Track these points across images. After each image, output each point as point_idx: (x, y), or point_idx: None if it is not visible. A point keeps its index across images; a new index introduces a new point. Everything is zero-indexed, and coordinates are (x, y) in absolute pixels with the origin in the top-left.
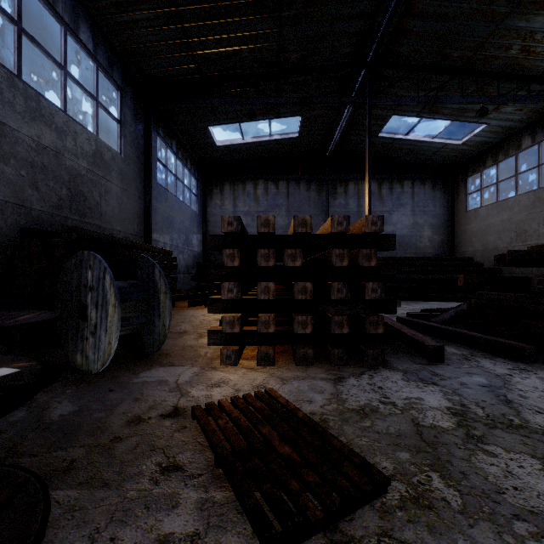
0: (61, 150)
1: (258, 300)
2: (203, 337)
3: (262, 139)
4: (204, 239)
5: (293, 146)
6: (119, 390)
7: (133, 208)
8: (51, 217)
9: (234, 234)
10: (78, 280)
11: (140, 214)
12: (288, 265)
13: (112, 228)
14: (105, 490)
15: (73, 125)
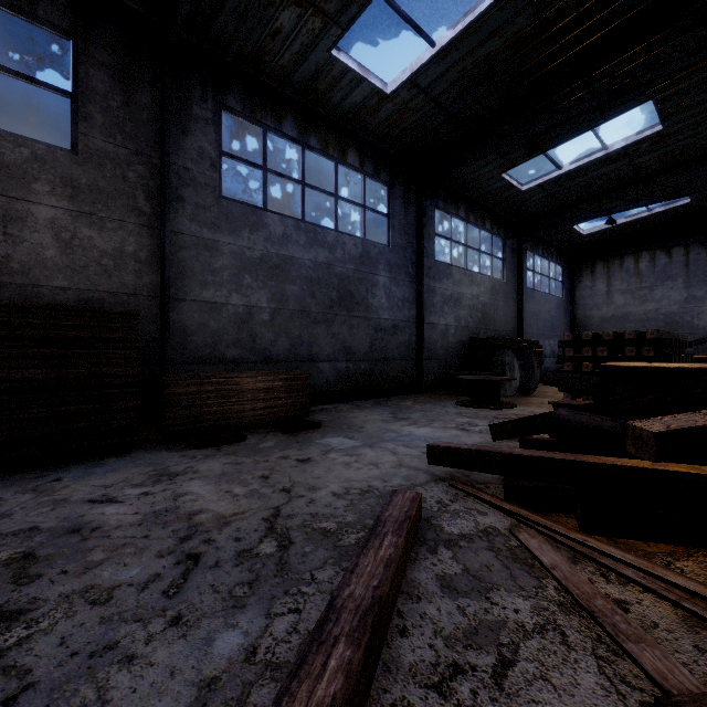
0: (479, 294)
1: (584, 372)
2: (558, 394)
3: (638, 217)
4: (571, 323)
5: (688, 209)
6: (521, 399)
7: (511, 313)
8: (475, 329)
9: (571, 340)
10: (501, 360)
11: (515, 315)
12: (599, 355)
13: (499, 329)
14: (526, 406)
15: (483, 278)
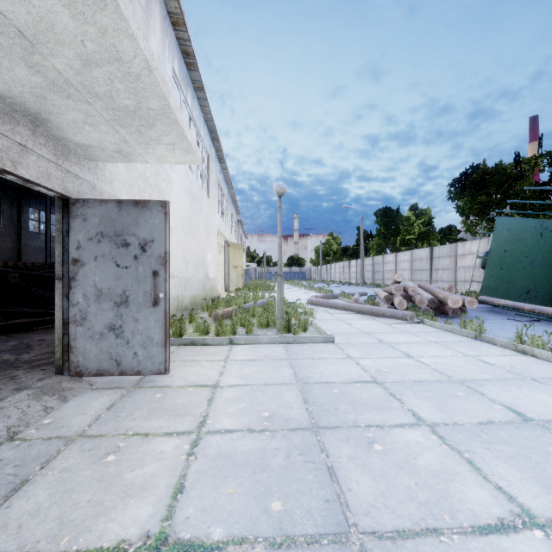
0: None
1: None
2: None
3: None
4: None
5: None
6: None
7: (9, 247)
8: None
9: (5, 266)
10: None
11: (15, 249)
12: None
13: None
14: None
15: None
